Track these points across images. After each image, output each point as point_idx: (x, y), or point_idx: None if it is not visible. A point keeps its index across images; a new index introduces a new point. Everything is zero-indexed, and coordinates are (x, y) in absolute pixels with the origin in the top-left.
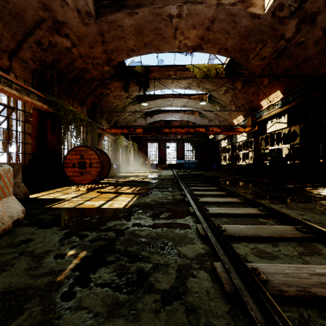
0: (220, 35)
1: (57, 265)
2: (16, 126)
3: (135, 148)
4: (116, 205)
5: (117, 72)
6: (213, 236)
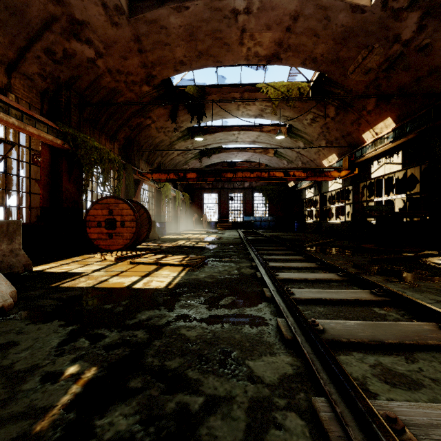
0: (306, 38)
1: (42, 395)
2: (17, 169)
3: (186, 201)
4: (155, 283)
5: (160, 94)
6: (306, 342)
